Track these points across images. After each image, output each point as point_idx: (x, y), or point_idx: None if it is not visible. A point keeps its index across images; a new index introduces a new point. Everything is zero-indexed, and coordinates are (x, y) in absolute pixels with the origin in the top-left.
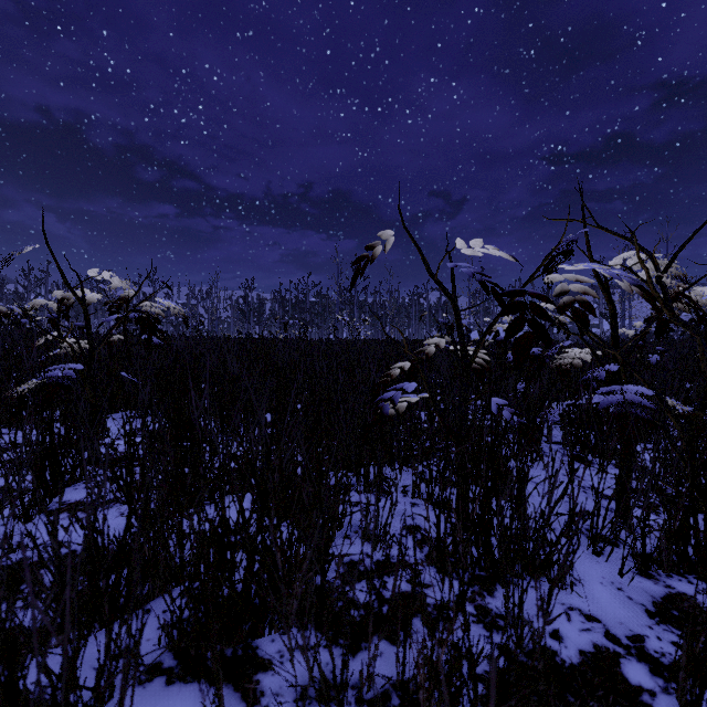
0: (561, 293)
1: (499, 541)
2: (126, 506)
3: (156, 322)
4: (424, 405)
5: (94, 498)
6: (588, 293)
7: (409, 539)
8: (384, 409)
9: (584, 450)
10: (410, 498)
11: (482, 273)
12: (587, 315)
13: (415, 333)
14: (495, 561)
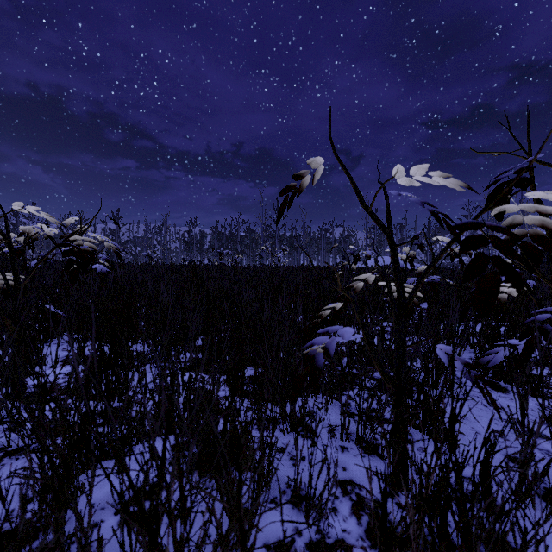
0: (510, 226)
1: (457, 523)
2: (33, 457)
3: (89, 254)
4: (354, 344)
5: (2, 446)
6: (546, 226)
7: (343, 503)
8: (317, 360)
9: (497, 376)
10: (338, 440)
11: (428, 203)
12: (540, 250)
13: (324, 260)
14: (452, 547)
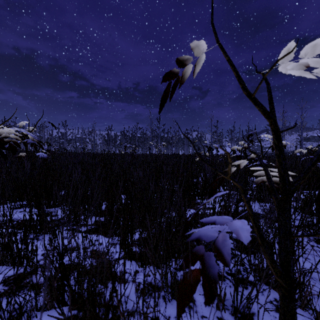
0: None
1: None
2: None
3: (16, 144)
4: None
5: None
6: None
7: None
8: (209, 265)
9: None
10: (214, 309)
11: None
12: None
13: (186, 150)
14: None
